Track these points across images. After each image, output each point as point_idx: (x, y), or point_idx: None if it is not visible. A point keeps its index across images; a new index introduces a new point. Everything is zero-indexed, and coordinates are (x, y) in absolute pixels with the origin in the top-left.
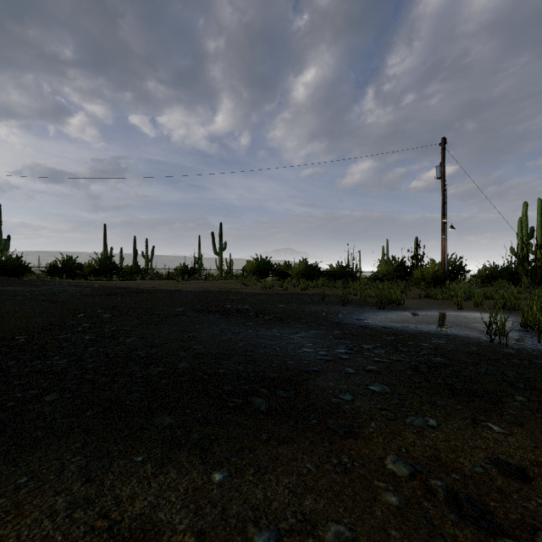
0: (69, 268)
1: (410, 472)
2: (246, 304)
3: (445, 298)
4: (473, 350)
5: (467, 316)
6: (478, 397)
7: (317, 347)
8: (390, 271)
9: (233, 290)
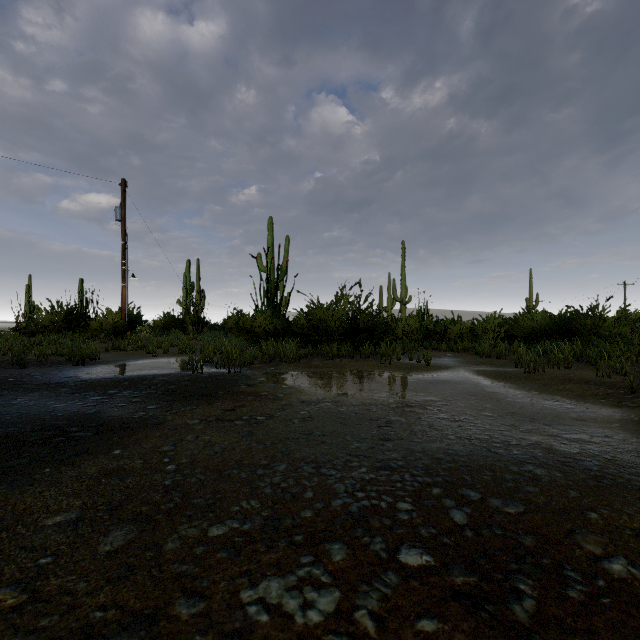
0: None
1: (200, 421)
2: None
3: (135, 349)
4: (187, 379)
5: (164, 361)
6: (204, 397)
7: (65, 402)
8: (56, 321)
9: None
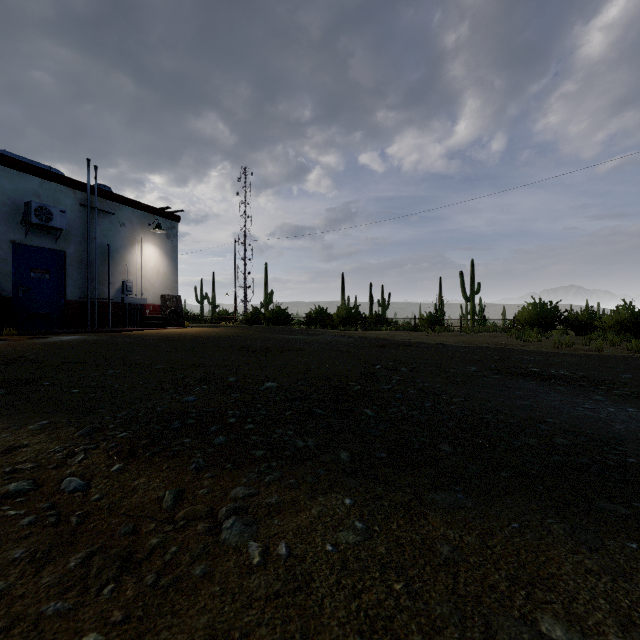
0: (321, 318)
1: None
2: (558, 368)
3: None
4: None
5: None
6: None
7: None
8: None
9: (508, 346)
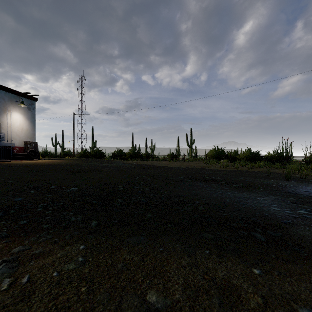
0: (120, 155)
1: None
2: (216, 176)
3: None
4: None
5: None
6: None
7: (281, 207)
8: None
9: (202, 167)
